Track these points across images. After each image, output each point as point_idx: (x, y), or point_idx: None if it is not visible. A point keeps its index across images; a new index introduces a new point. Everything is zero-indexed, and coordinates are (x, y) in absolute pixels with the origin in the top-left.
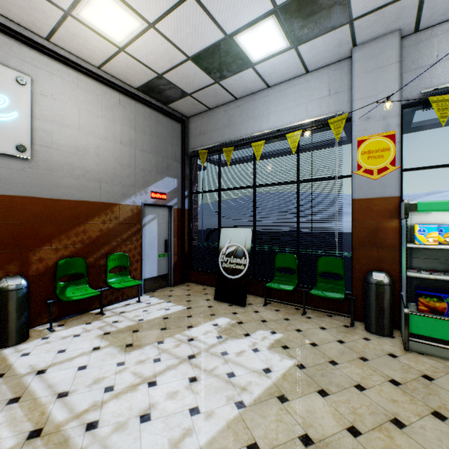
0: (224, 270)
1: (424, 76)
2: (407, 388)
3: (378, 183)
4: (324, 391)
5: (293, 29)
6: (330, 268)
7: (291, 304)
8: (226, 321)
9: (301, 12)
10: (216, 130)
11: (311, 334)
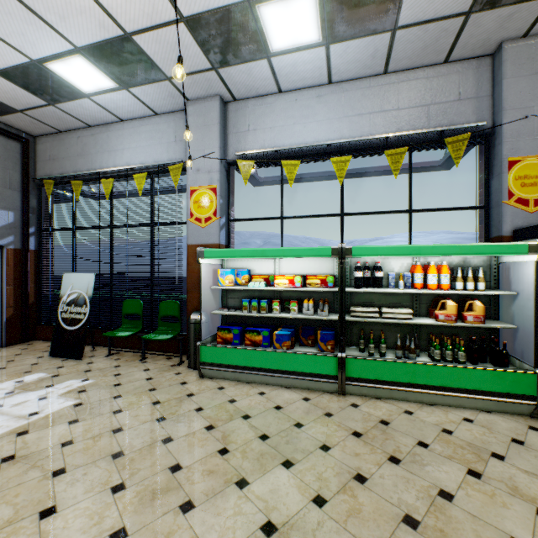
0: (63, 321)
1: (241, 141)
2: (162, 405)
3: (205, 231)
4: (77, 420)
5: (112, 72)
6: (170, 311)
7: (133, 351)
8: (39, 376)
9: (110, 59)
10: (69, 158)
11: (128, 376)
